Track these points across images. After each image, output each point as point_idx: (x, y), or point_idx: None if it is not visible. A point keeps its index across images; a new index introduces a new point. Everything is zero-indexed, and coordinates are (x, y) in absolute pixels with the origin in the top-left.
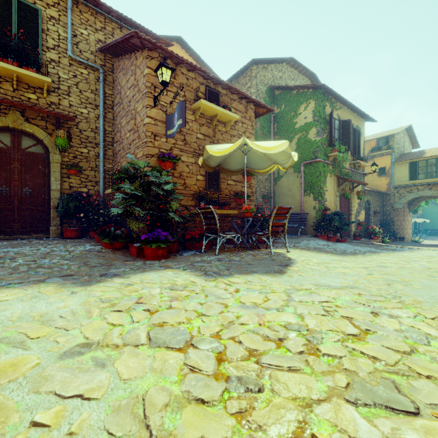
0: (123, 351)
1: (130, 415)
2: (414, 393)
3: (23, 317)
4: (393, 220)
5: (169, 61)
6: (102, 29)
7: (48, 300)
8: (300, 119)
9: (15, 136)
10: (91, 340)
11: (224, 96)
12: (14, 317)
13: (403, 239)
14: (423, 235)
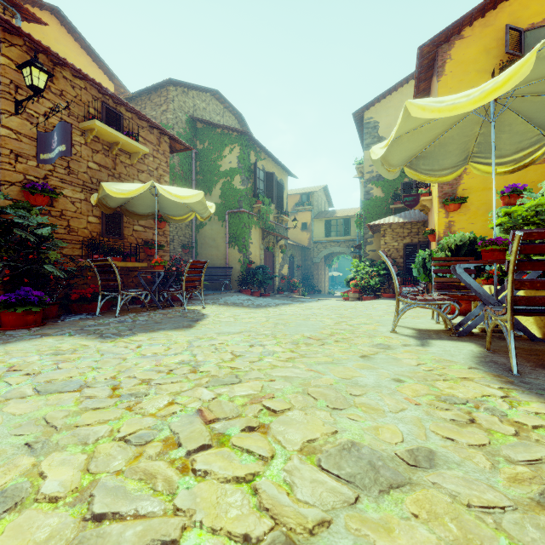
0: (8, 403)
1: (34, 426)
2: (244, 376)
3: None
4: (313, 273)
5: (42, 55)
6: None
7: None
8: (225, 162)
9: None
10: None
11: (129, 120)
12: None
13: (320, 291)
14: (339, 288)
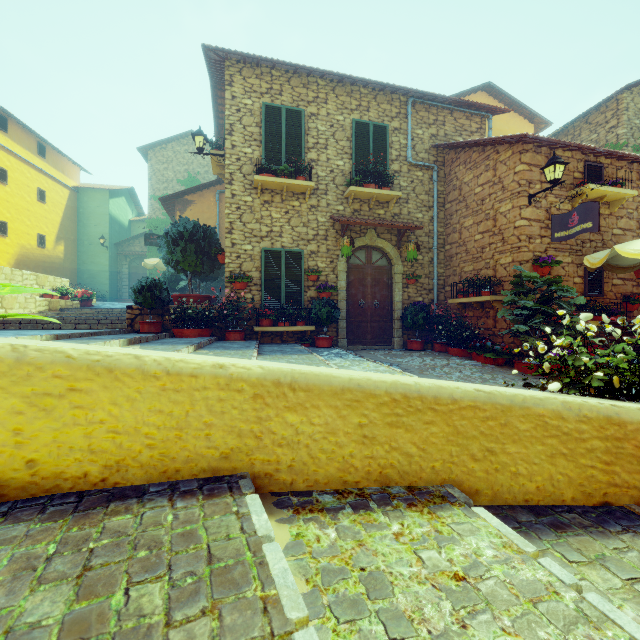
0: None
1: None
2: None
3: None
4: None
5: (543, 147)
6: (434, 121)
7: None
8: None
9: (368, 252)
10: None
11: (608, 166)
12: None
13: None
14: None
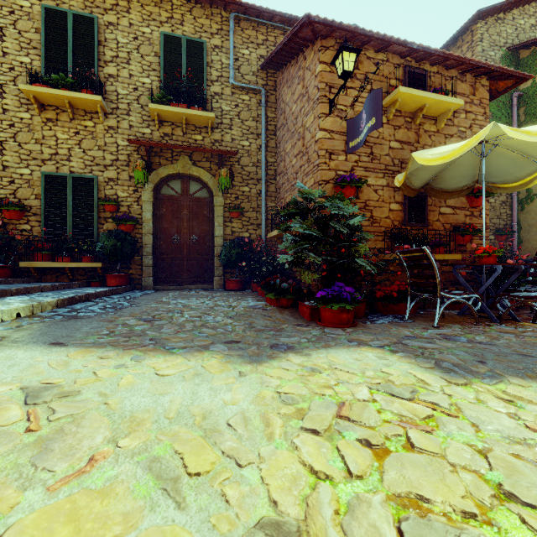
0: None
1: None
2: None
3: (182, 413)
4: None
5: None
6: (264, 42)
7: (212, 383)
8: None
9: (184, 182)
10: (283, 515)
11: (434, 75)
12: (172, 410)
13: None
14: None
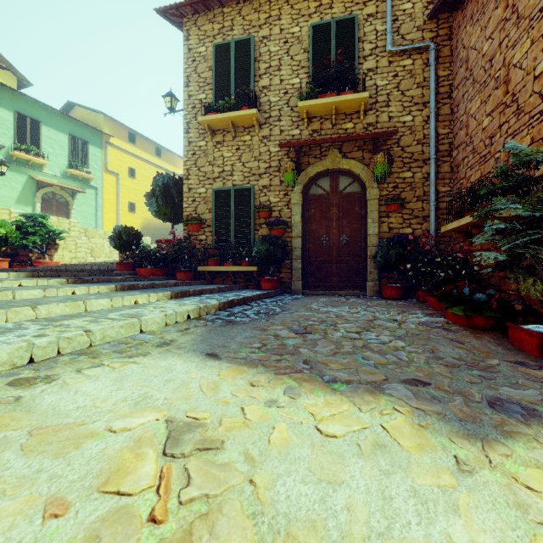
0: None
1: None
2: None
3: None
4: None
5: None
6: None
7: (412, 476)
8: None
9: (333, 178)
10: None
11: None
12: (355, 541)
13: None
14: None
